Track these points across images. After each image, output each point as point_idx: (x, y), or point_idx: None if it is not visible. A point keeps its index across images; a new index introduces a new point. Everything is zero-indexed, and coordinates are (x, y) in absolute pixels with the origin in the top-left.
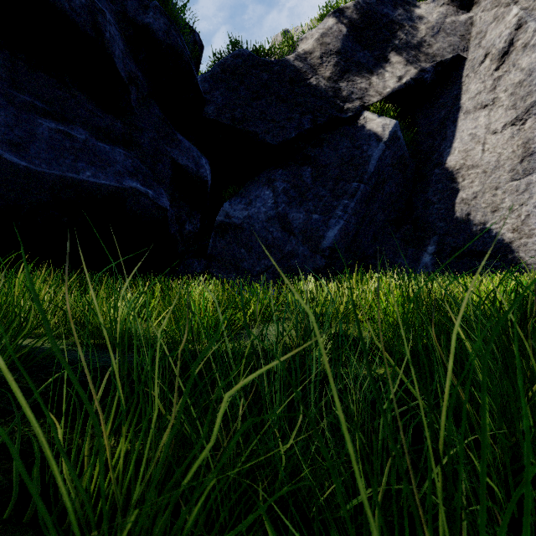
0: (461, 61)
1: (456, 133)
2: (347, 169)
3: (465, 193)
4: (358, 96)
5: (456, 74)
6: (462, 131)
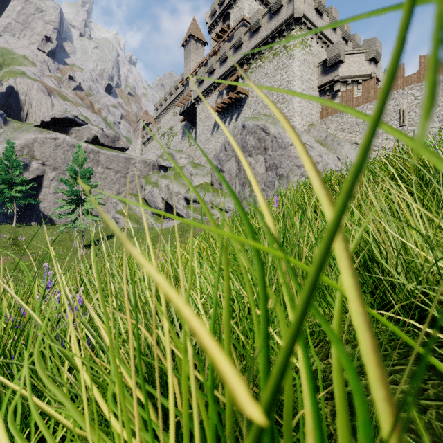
0: (43, 176)
1: (42, 191)
2: None
3: (44, 205)
4: None
5: (42, 178)
6: (43, 191)
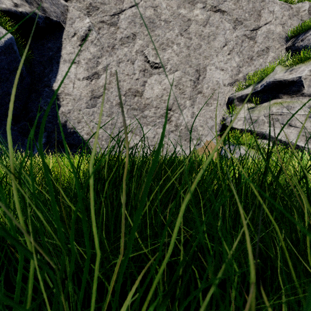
0: (62, 28)
1: (59, 70)
2: None
3: (64, 109)
4: None
5: (59, 34)
6: (63, 70)
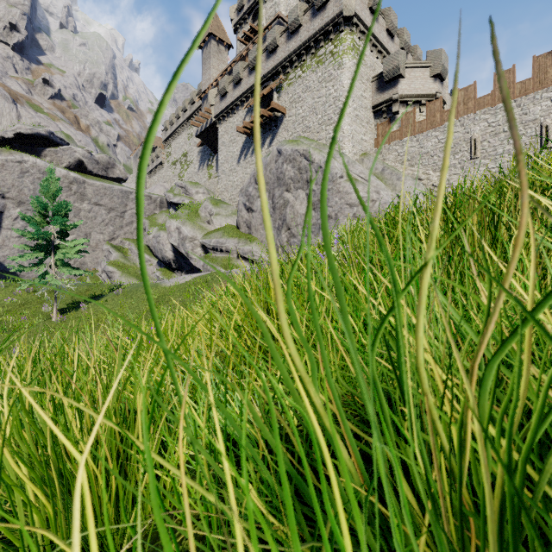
0: (3, 213)
1: (1, 234)
2: None
3: (4, 254)
4: None
5: (1, 216)
6: (3, 234)
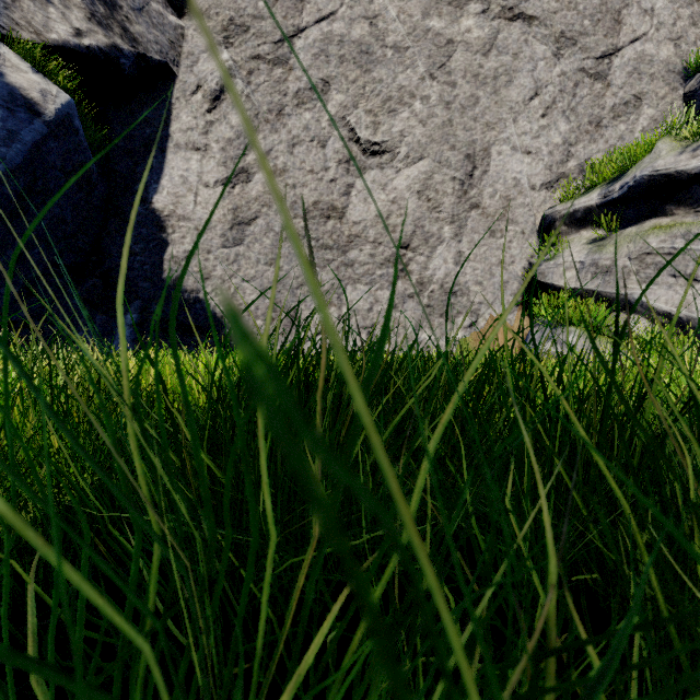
0: (172, 76)
1: (166, 167)
2: None
3: (176, 250)
4: None
5: (166, 88)
6: (173, 167)
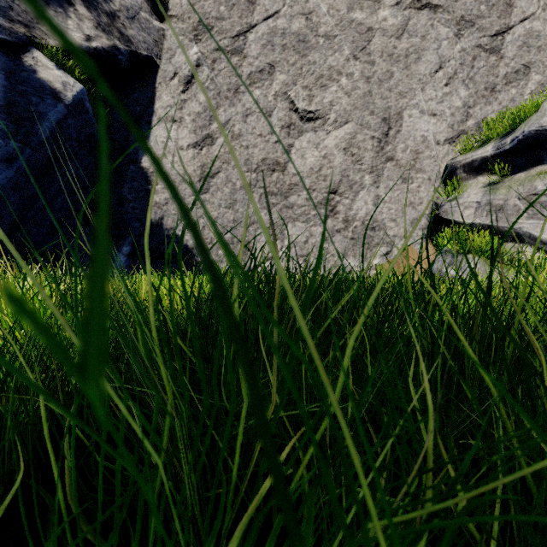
0: (156, 66)
1: (151, 136)
2: (1, 117)
3: (158, 198)
4: (22, 20)
5: (151, 76)
6: (156, 135)
